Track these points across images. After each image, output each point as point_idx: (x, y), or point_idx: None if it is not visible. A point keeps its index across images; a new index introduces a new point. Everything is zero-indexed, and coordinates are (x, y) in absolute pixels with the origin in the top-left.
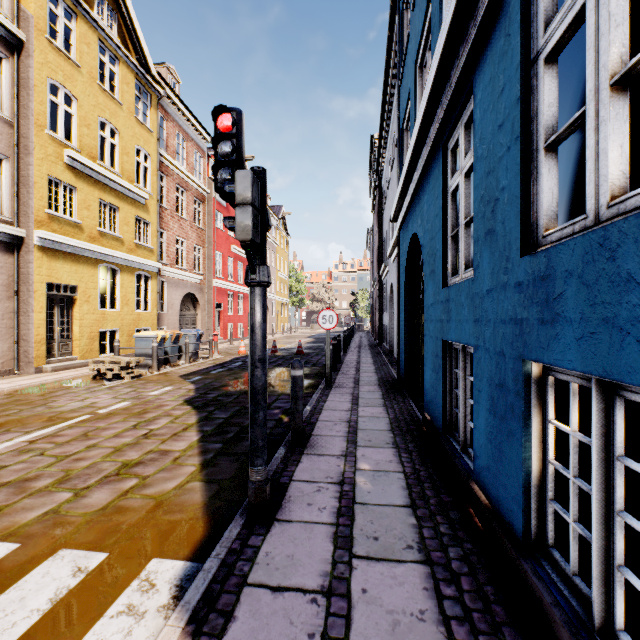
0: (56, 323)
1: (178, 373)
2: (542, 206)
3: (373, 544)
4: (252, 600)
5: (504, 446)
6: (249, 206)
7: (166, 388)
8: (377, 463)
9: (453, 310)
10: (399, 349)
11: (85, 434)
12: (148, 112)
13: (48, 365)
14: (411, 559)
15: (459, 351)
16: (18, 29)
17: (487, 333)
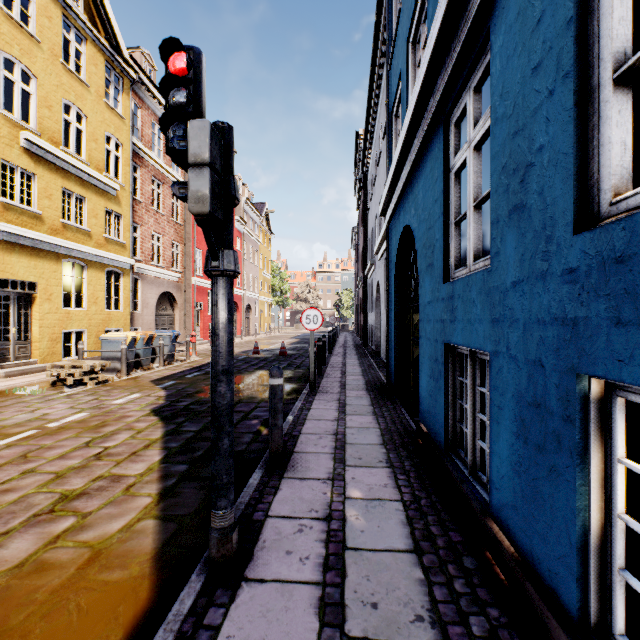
0: (11, 323)
1: (150, 378)
2: (609, 161)
3: (371, 615)
4: None
5: (543, 485)
6: (206, 167)
7: (133, 395)
8: (370, 489)
9: (459, 308)
10: (388, 351)
11: (24, 455)
12: (120, 97)
13: (1, 370)
14: (423, 639)
15: (465, 356)
16: None
17: (513, 336)
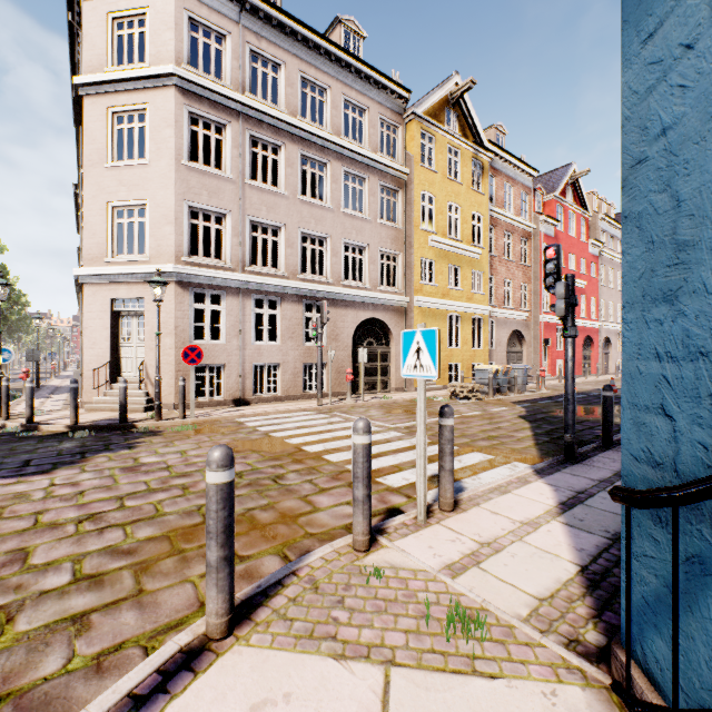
0: None
1: (509, 400)
2: None
3: None
4: (562, 474)
5: None
6: (563, 299)
7: (502, 408)
8: None
9: None
10: None
11: (462, 422)
12: (480, 179)
13: None
14: None
15: None
16: (406, 169)
17: None
